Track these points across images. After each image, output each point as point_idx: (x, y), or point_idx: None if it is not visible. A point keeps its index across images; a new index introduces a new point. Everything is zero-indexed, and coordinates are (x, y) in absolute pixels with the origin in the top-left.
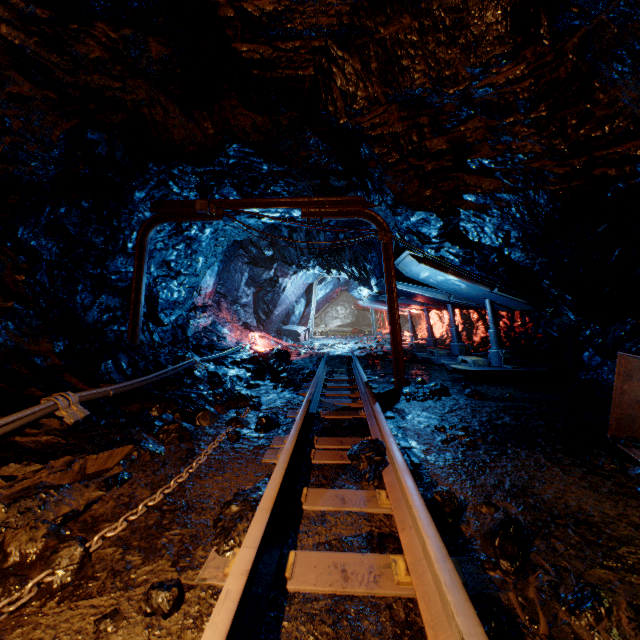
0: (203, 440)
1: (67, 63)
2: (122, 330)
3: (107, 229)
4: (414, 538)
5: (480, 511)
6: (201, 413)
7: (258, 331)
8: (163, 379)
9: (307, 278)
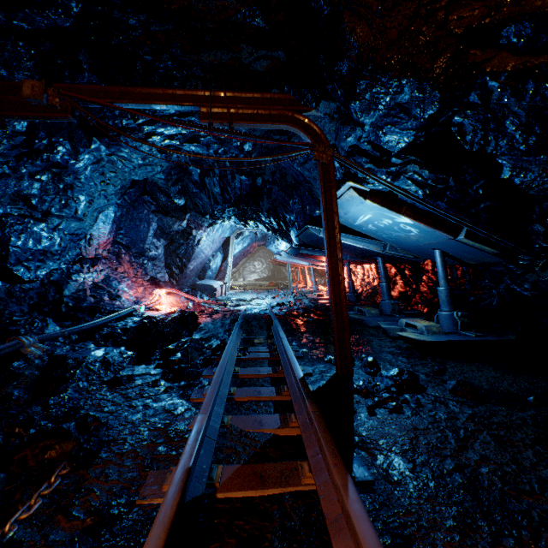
0: None
1: None
2: None
3: None
4: None
5: None
6: None
7: (169, 286)
8: None
9: (224, 231)
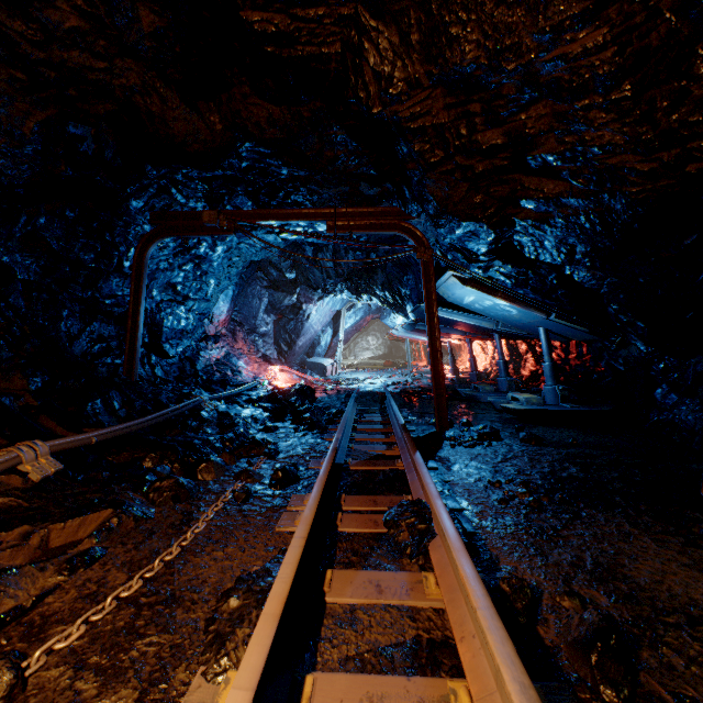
0: (204, 500)
1: (35, 33)
2: (117, 363)
3: (98, 244)
4: (479, 655)
5: (561, 604)
6: (204, 465)
7: (279, 364)
8: (163, 421)
9: (334, 304)
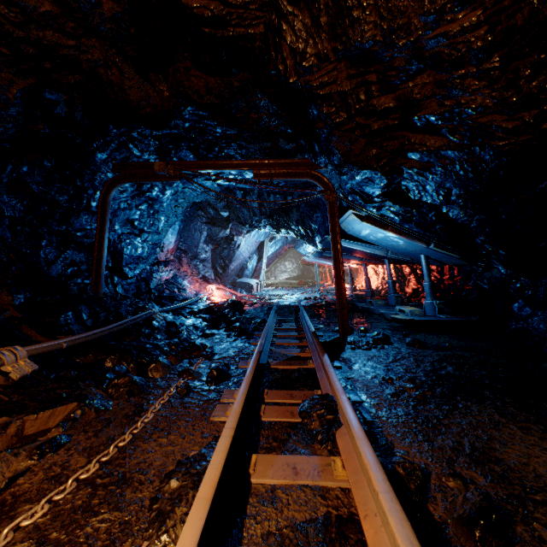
0: (153, 394)
1: (16, 15)
2: (86, 283)
3: (71, 188)
4: (381, 532)
5: (446, 484)
6: (153, 365)
7: (215, 283)
8: (122, 329)
9: (259, 236)
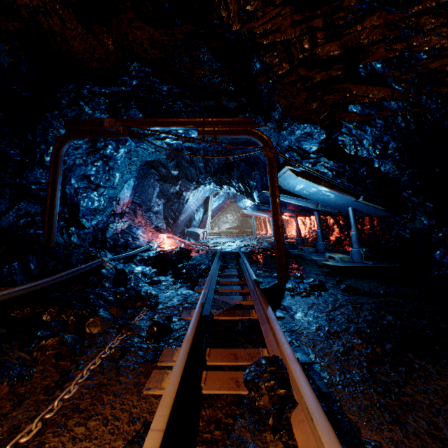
0: (85, 355)
1: None
2: (38, 233)
3: (22, 142)
4: None
5: None
6: (91, 319)
7: (167, 232)
8: (70, 278)
9: (205, 192)
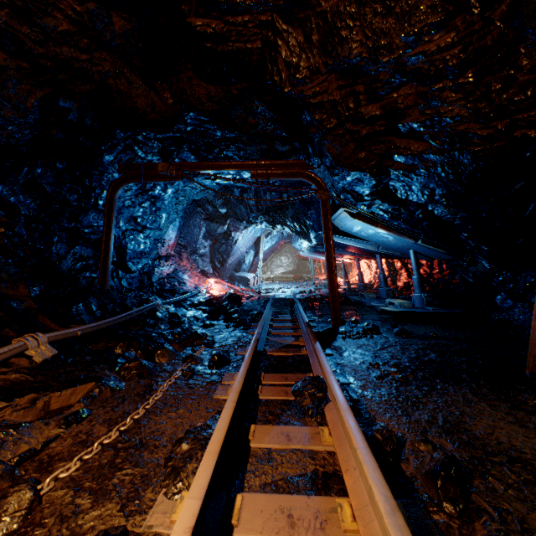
0: (161, 376)
1: (37, 34)
2: (93, 276)
3: (80, 188)
4: (358, 480)
5: (418, 448)
6: (160, 351)
7: (214, 277)
8: (129, 320)
9: (256, 232)
